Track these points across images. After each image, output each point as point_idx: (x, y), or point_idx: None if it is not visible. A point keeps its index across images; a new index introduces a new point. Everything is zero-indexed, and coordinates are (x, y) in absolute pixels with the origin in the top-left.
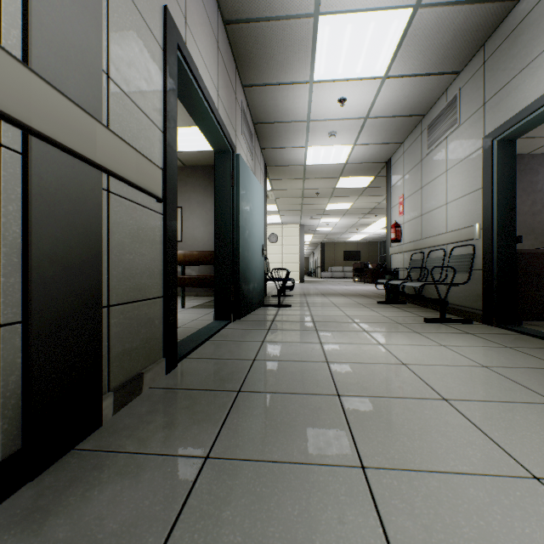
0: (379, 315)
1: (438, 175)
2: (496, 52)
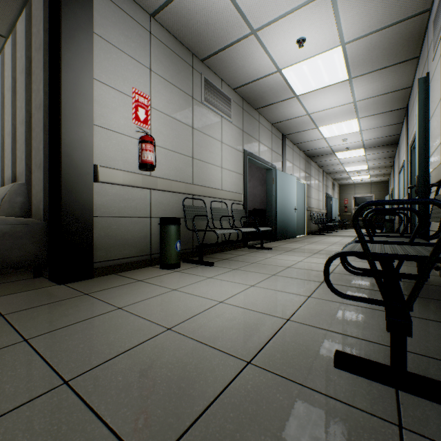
0: (282, 254)
1: (214, 137)
2: (247, 114)
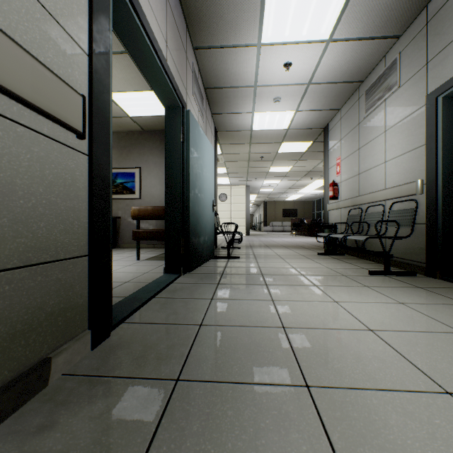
0: (323, 267)
1: (376, 136)
2: (441, 10)
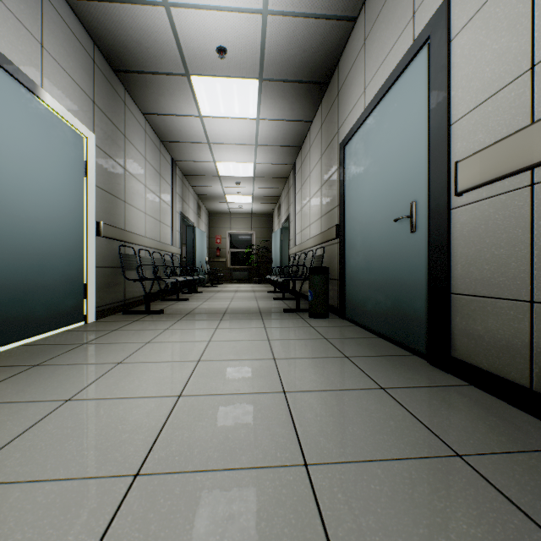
0: None
1: None
2: None
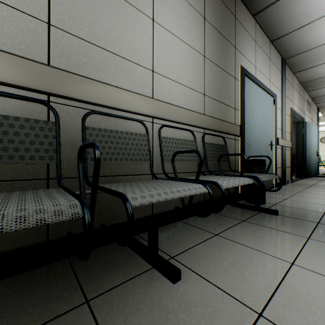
0: None
1: None
2: None
